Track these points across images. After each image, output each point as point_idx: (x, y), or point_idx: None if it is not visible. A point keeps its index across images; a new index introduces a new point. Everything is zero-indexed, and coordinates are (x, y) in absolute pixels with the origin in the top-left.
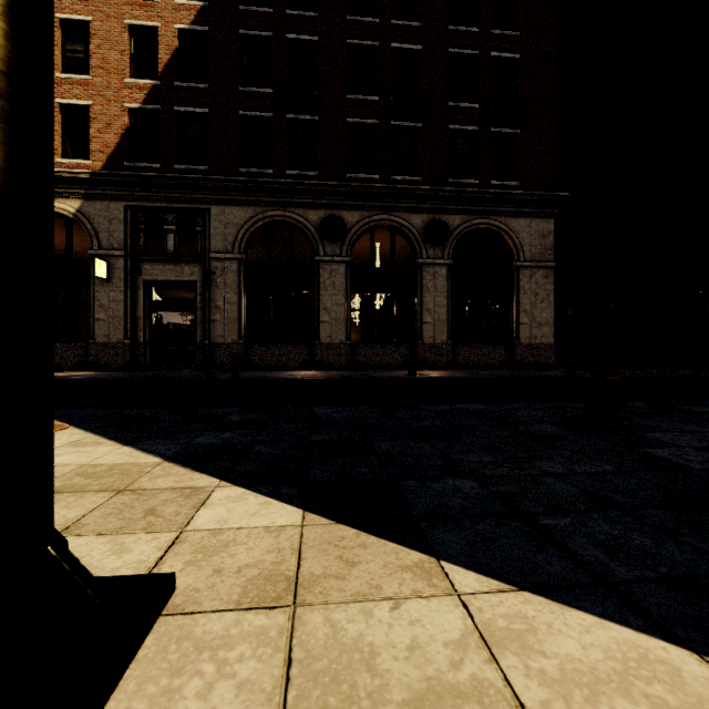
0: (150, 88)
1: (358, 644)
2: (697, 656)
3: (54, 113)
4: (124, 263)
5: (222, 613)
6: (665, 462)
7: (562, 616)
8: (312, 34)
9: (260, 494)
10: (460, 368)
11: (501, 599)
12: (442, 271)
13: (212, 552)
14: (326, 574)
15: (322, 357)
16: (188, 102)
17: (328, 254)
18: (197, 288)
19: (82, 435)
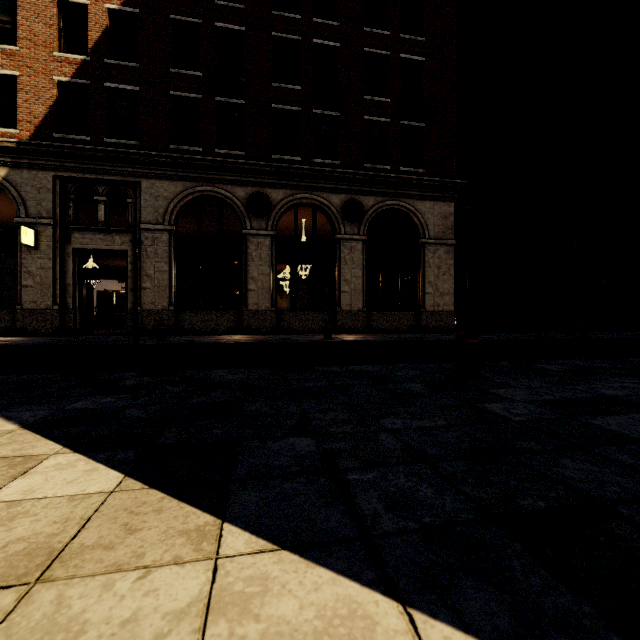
0: (79, 63)
1: (72, 622)
2: (402, 608)
3: None
4: (53, 231)
5: None
6: (492, 415)
7: (302, 575)
8: (240, 25)
9: (94, 460)
10: (374, 332)
11: (255, 561)
12: (358, 246)
13: None
14: (96, 544)
15: (249, 322)
16: (119, 79)
17: (255, 228)
18: (128, 257)
19: None
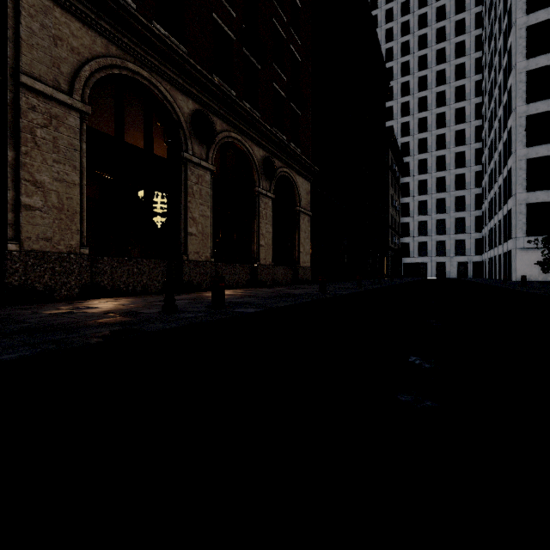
0: None
1: None
2: None
3: None
4: None
5: None
6: None
7: None
8: None
9: None
10: (275, 285)
11: None
12: (269, 203)
13: None
14: None
15: (191, 276)
16: None
17: (195, 154)
18: None
19: None
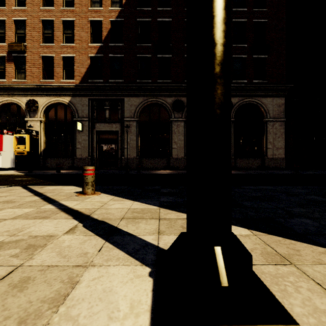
0: (99, 47)
1: None
2: None
3: (60, 60)
4: (88, 123)
5: (266, 265)
6: None
7: None
8: (169, 18)
9: None
10: (237, 169)
11: None
12: None
13: None
14: (290, 253)
15: (173, 164)
16: (115, 52)
17: (176, 117)
18: (118, 134)
19: (111, 197)
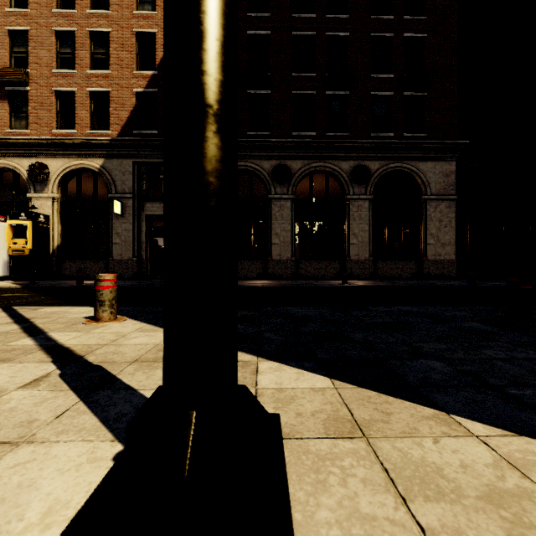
0: (150, 76)
1: (424, 462)
2: None
3: (86, 98)
4: (133, 202)
5: (320, 439)
6: None
7: None
8: (266, 30)
9: (292, 367)
10: (379, 278)
11: (509, 440)
12: (365, 204)
13: (286, 402)
14: (373, 419)
15: (274, 270)
16: None
17: (278, 193)
18: None
19: (141, 325)
